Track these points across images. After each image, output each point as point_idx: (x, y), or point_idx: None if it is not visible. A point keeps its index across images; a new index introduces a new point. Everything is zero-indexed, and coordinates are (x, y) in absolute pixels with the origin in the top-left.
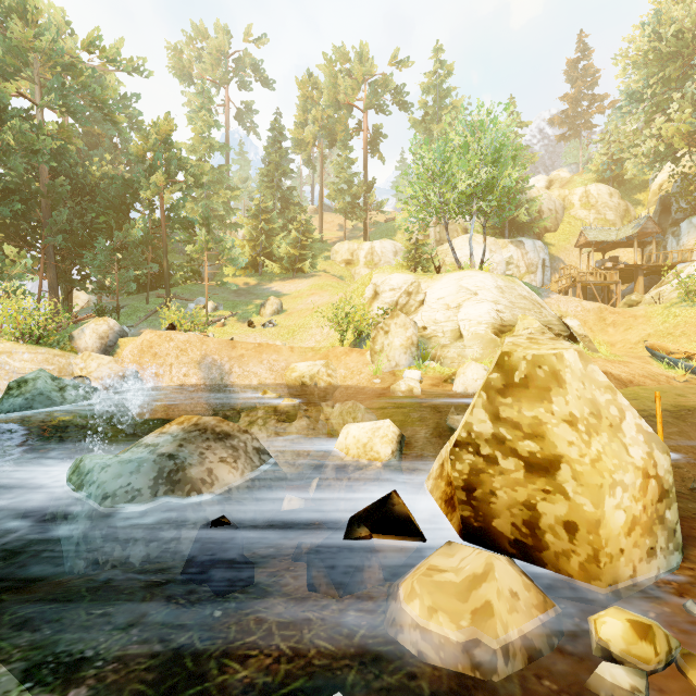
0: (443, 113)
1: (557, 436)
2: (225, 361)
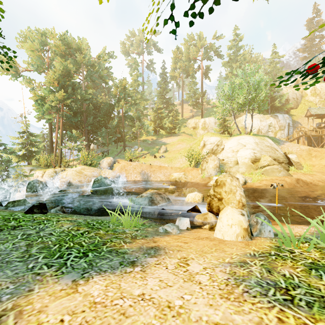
0: (238, 58)
1: (223, 194)
2: (148, 172)
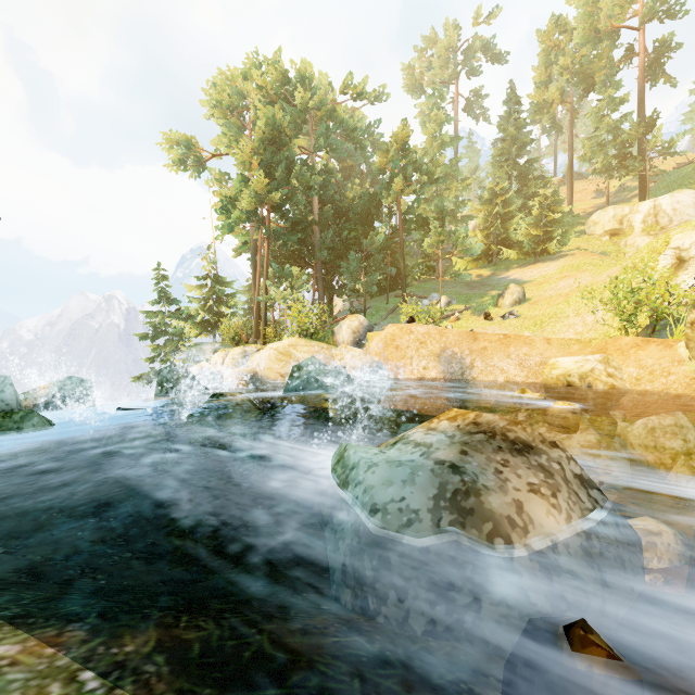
0: None
1: None
2: (465, 354)
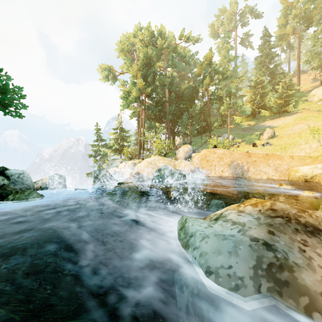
0: None
1: None
2: (244, 164)
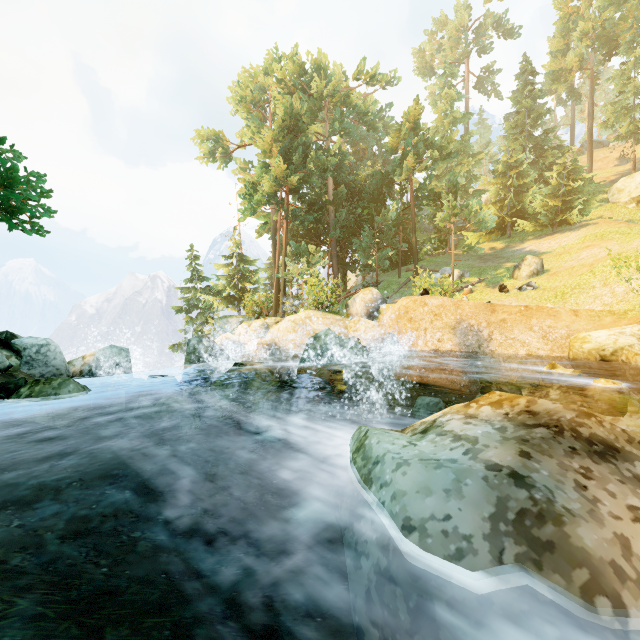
0: None
1: None
2: (483, 327)
